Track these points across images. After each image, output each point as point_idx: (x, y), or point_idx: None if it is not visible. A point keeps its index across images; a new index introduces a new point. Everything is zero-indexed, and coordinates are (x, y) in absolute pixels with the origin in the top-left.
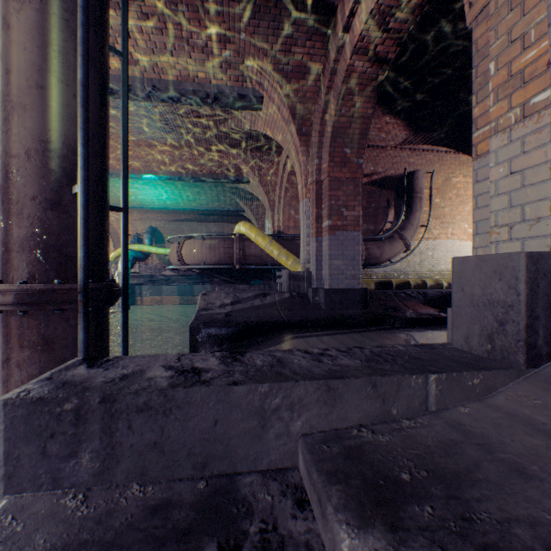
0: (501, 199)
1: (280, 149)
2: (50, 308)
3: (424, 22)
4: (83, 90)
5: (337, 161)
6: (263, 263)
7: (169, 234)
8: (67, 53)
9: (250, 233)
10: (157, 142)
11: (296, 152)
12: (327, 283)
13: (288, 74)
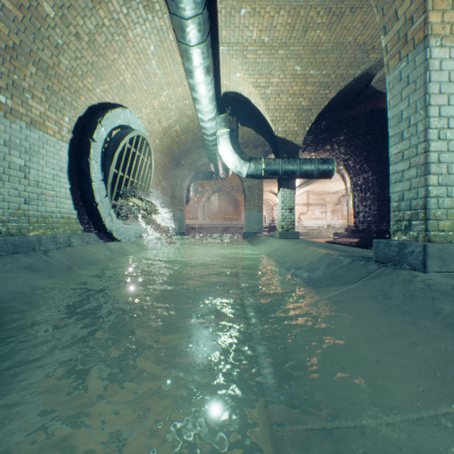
0: None
1: None
2: None
3: None
4: None
5: None
6: None
7: None
8: None
9: None
10: None
11: None
12: None
13: None
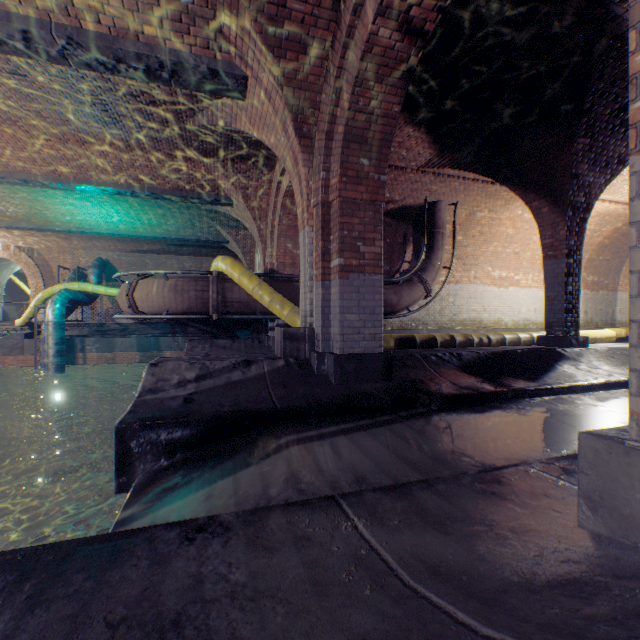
0: None
1: (273, 161)
2: None
3: None
4: None
5: (352, 175)
6: (251, 311)
7: (126, 269)
8: None
9: (233, 272)
10: (93, 137)
11: (294, 162)
12: (338, 346)
13: (283, 43)
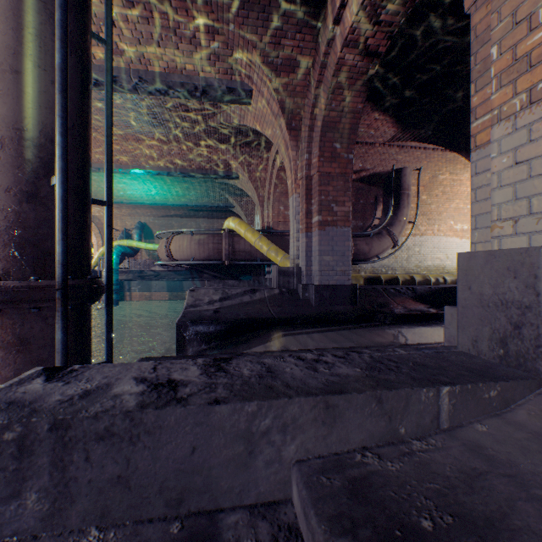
0: (505, 191)
1: (269, 145)
2: (25, 306)
3: (414, 17)
4: (62, 76)
5: (327, 156)
6: (253, 258)
7: (158, 230)
8: (45, 37)
9: (240, 229)
10: (145, 136)
11: (286, 147)
12: (317, 279)
13: (278, 67)
